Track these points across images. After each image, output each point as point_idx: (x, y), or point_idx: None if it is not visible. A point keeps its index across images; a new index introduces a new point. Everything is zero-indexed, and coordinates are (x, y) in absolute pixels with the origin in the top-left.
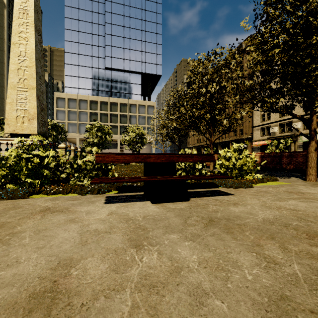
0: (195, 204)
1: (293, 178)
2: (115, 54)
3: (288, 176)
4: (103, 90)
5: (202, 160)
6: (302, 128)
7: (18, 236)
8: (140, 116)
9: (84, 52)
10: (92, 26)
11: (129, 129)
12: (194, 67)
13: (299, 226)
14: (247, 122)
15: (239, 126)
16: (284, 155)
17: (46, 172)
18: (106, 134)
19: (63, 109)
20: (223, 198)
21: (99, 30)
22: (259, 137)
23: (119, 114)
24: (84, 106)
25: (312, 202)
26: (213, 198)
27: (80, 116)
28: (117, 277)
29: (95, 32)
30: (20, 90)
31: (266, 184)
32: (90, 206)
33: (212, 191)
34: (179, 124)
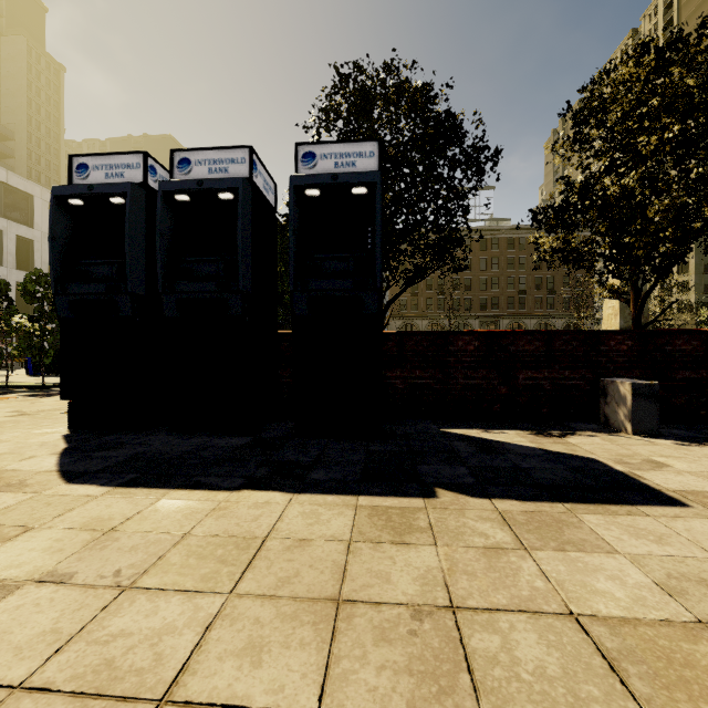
0: None
1: None
2: None
3: None
4: None
5: None
6: None
7: None
8: None
9: None
10: None
11: None
12: None
13: None
14: None
15: None
16: None
17: None
18: None
19: None
20: None
21: None
22: None
23: None
24: None
25: None
26: None
27: None
28: None
29: None
30: None
31: None
32: None
33: None
34: None
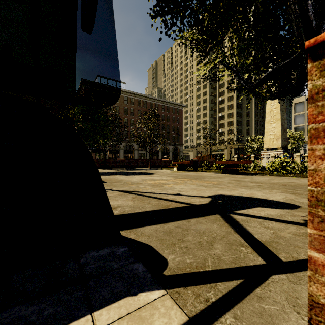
0: None
1: None
2: None
3: None
4: None
5: None
6: None
7: (284, 180)
8: None
9: None
10: None
11: None
12: None
13: None
14: None
15: None
16: None
17: (289, 168)
18: None
19: (302, 112)
20: None
21: None
22: None
23: None
24: None
25: None
26: None
27: None
28: (304, 183)
29: None
30: (271, 123)
31: None
32: (306, 180)
33: None
34: None
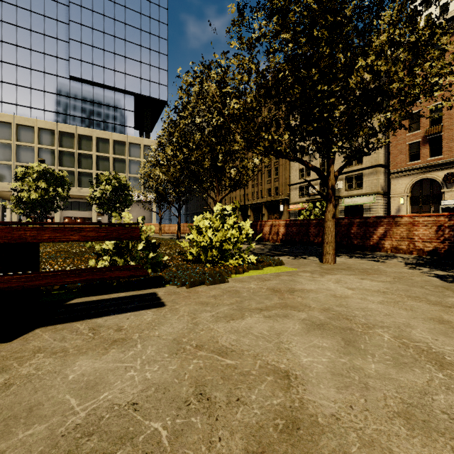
0: (1, 355)
1: (311, 258)
2: (87, 57)
3: (308, 255)
4: (65, 113)
5: (107, 237)
6: (344, 189)
7: None
8: (132, 161)
9: (28, 44)
10: (45, 3)
11: (102, 179)
12: (188, 85)
13: (145, 449)
14: (284, 178)
15: (250, 180)
16: (312, 224)
17: None
18: (57, 186)
19: None
20: (124, 319)
21: (58, 12)
22: (297, 199)
23: (95, 155)
24: (27, 136)
25: (284, 319)
26: (101, 321)
27: (19, 153)
28: None
29: (50, 14)
30: None
31: (260, 272)
32: None
33: (136, 296)
34: (164, 172)
